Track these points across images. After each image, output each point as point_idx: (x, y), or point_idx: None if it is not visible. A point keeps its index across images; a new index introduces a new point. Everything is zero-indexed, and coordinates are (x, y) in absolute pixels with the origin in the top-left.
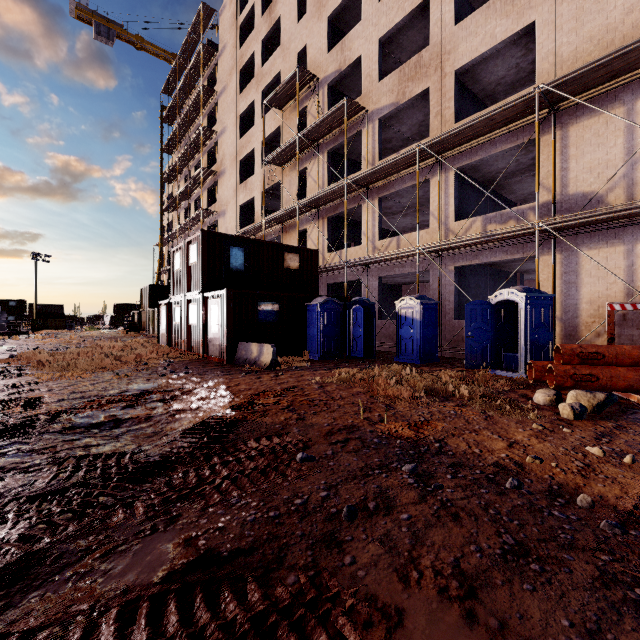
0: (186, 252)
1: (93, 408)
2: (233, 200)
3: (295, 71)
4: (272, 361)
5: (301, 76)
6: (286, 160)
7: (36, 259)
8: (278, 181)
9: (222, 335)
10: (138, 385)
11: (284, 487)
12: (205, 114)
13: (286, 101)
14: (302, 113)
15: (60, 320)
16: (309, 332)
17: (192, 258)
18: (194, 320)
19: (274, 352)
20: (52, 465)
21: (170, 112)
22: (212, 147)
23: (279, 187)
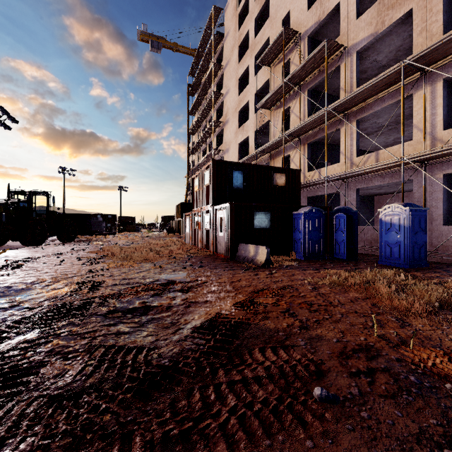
0: (202, 177)
1: (132, 294)
2: (234, 140)
3: (281, 31)
4: (266, 260)
5: (286, 35)
6: (273, 103)
7: (120, 190)
8: (267, 121)
9: (226, 238)
10: (166, 275)
11: (307, 450)
12: (215, 83)
13: (273, 58)
14: (286, 65)
15: (132, 226)
16: (295, 236)
17: (206, 181)
18: (207, 226)
19: (268, 253)
20: (86, 353)
21: (193, 87)
22: (220, 105)
23: (267, 126)
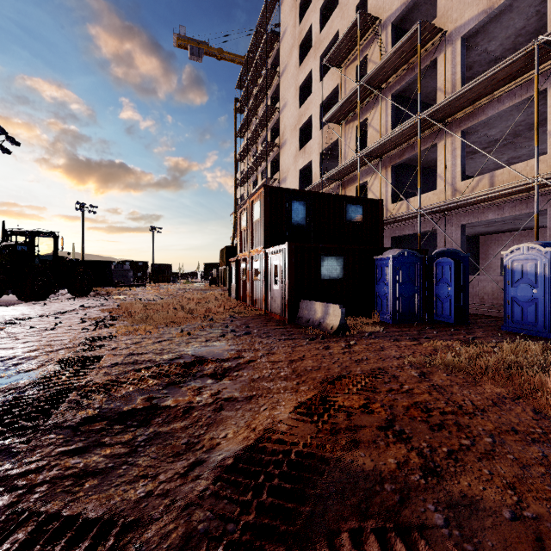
0: (250, 211)
1: (133, 384)
2: (293, 166)
3: (355, 18)
4: (340, 325)
5: (361, 23)
6: (344, 115)
7: (153, 231)
8: (336, 139)
9: (283, 292)
10: (194, 348)
11: None
12: (269, 96)
13: (344, 56)
14: (361, 66)
15: (167, 276)
16: (379, 290)
17: (255, 216)
18: (257, 276)
19: (342, 314)
20: None
21: (242, 102)
22: (275, 123)
23: (336, 146)
